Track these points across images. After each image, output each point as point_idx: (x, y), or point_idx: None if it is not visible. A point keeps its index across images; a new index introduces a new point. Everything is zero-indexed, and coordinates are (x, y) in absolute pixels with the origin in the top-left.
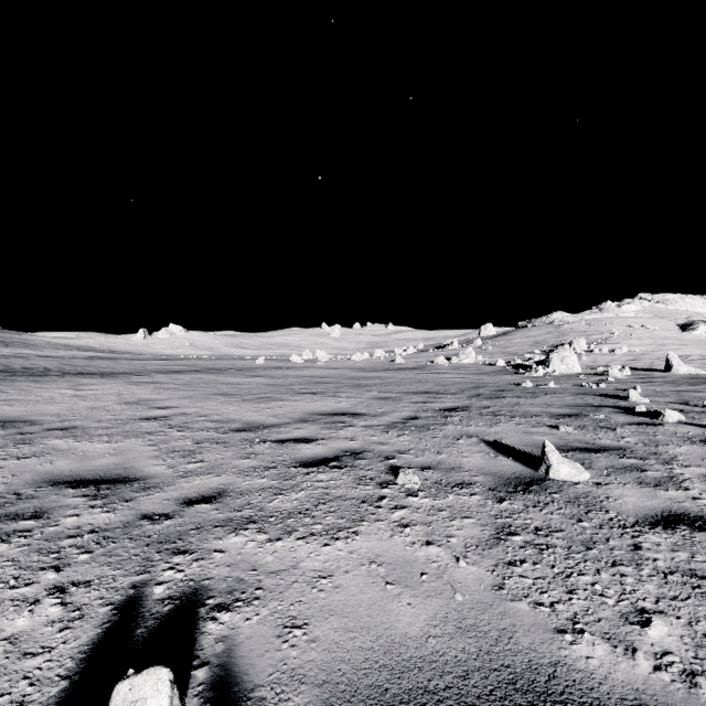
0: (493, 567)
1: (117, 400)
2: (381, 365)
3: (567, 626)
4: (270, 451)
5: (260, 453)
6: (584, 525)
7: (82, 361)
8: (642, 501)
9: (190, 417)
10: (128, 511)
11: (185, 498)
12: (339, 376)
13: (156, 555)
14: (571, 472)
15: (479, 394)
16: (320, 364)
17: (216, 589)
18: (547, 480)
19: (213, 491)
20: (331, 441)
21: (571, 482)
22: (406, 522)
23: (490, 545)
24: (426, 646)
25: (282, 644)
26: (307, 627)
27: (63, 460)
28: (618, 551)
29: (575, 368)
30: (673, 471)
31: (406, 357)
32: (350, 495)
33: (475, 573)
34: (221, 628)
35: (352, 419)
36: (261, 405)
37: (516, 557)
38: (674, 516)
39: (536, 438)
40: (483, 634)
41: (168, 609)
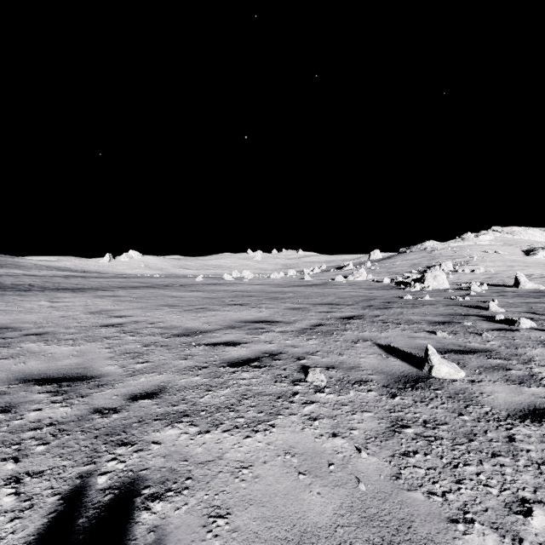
0: (390, 458)
1: (84, 311)
2: (293, 282)
3: (459, 515)
4: (204, 353)
5: (196, 355)
6: (464, 418)
7: (59, 279)
8: (510, 396)
9: (141, 324)
10: (83, 405)
11: (132, 394)
12: (260, 291)
13: (102, 446)
14: (450, 371)
15: (370, 305)
16: (246, 281)
17: (152, 479)
18: (430, 378)
19: (155, 388)
20: (253, 344)
21: (450, 380)
22: (315, 415)
23: (386, 437)
24: (335, 536)
25: (207, 534)
26: (229, 516)
27: (34, 361)
28: (495, 442)
29: (444, 285)
30: (532, 370)
31: (313, 276)
32: (268, 392)
33: (375, 463)
34: (153, 517)
35: (270, 326)
36: (198, 314)
37: (410, 448)
38: (539, 410)
39: (418, 342)
40: (385, 524)
41: (108, 499)
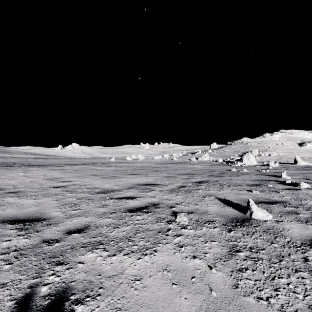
0: (231, 273)
1: (43, 178)
2: (167, 161)
3: None
4: (114, 204)
5: (109, 205)
6: (275, 246)
7: (31, 159)
8: (301, 231)
9: (77, 186)
10: (37, 237)
11: (68, 230)
12: (148, 166)
13: (46, 265)
14: (263, 215)
15: (212, 174)
16: (139, 161)
17: (77, 288)
18: (251, 219)
19: (83, 226)
20: (143, 198)
21: (263, 220)
22: (182, 244)
23: (227, 258)
24: None
25: None
26: None
27: (10, 209)
28: (296, 262)
29: (254, 163)
30: None
31: (178, 158)
32: (152, 228)
33: (221, 276)
34: None
35: (154, 187)
36: (111, 180)
37: (242, 266)
38: None
39: (242, 196)
40: None
41: (47, 303)
